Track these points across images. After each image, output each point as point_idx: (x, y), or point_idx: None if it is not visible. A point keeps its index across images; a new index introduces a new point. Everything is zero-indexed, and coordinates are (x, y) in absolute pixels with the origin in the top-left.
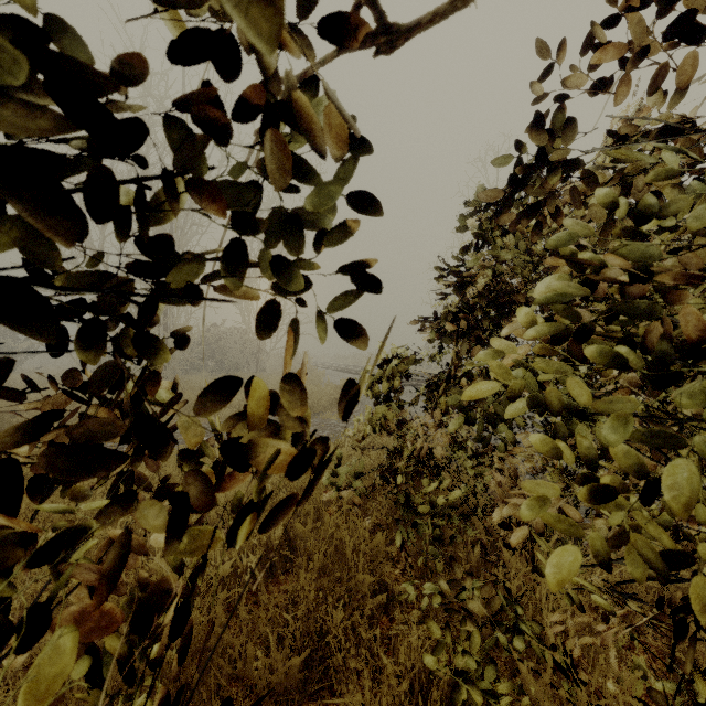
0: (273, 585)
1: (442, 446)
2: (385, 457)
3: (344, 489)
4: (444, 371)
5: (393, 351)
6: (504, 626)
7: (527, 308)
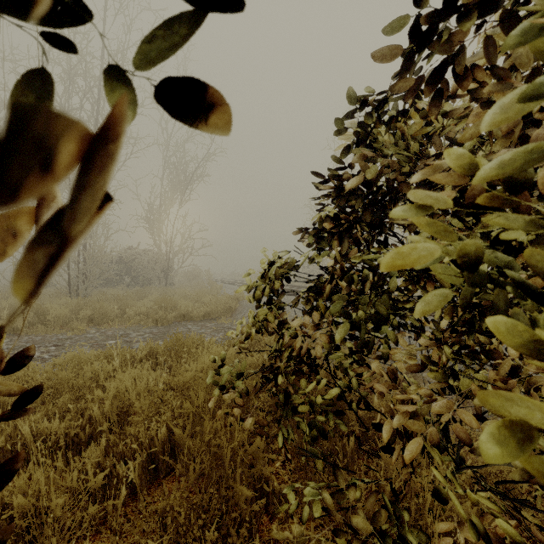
0: (155, 487)
1: (322, 346)
2: (266, 357)
3: (226, 390)
4: (321, 274)
5: (274, 256)
6: (390, 541)
7: (460, 149)
